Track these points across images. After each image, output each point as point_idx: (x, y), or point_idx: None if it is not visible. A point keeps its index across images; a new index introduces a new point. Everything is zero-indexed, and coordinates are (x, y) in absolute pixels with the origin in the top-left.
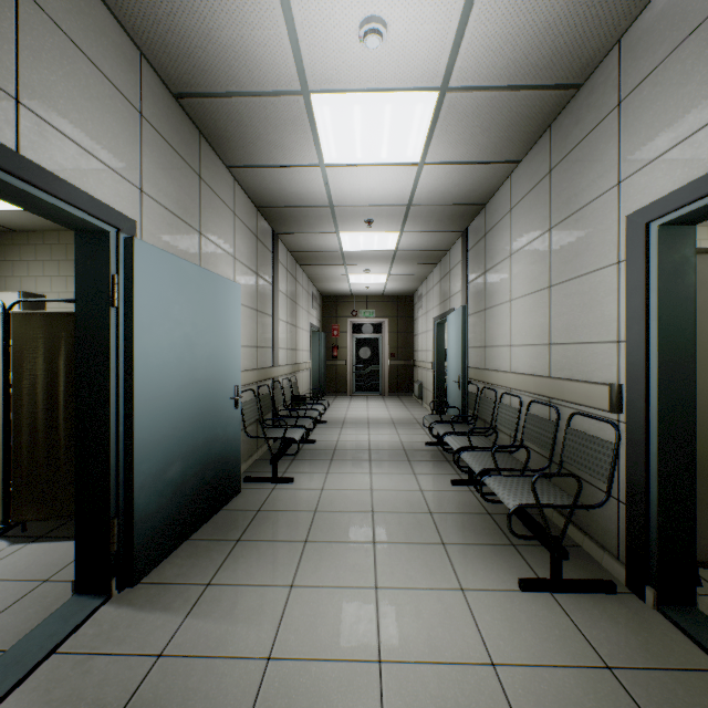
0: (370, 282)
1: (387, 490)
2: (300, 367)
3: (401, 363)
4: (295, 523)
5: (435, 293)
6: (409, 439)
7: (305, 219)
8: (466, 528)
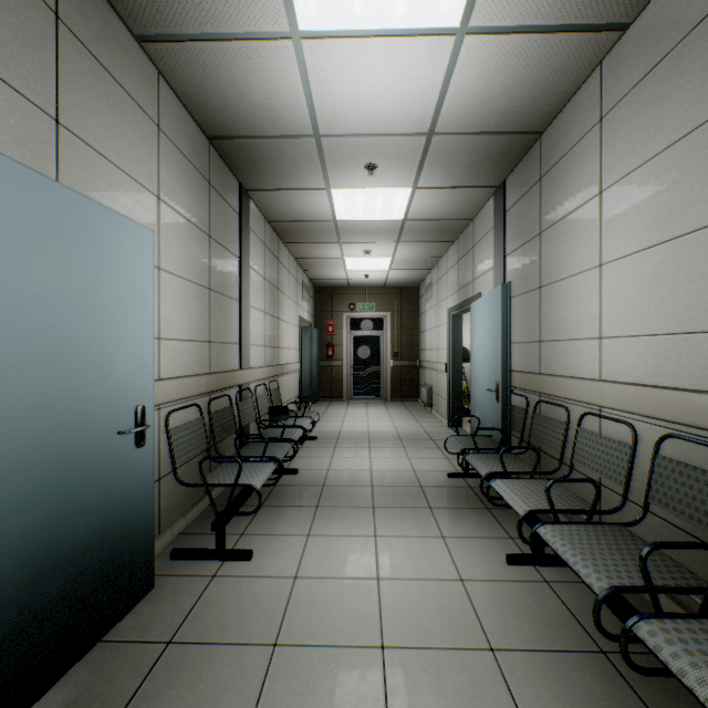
0: (370, 268)
1: (404, 580)
2: (284, 369)
3: (405, 364)
4: (228, 691)
5: (450, 279)
6: (425, 467)
7: (282, 163)
8: (577, 707)
